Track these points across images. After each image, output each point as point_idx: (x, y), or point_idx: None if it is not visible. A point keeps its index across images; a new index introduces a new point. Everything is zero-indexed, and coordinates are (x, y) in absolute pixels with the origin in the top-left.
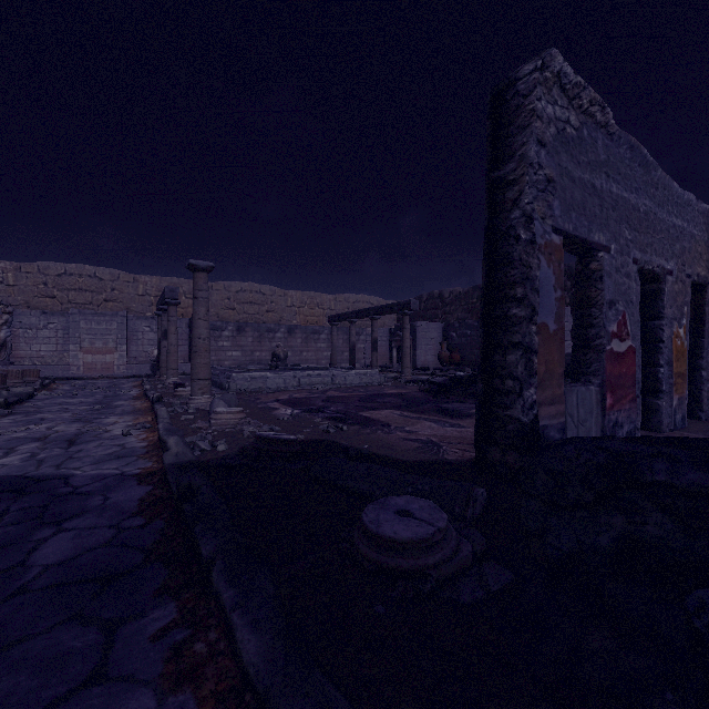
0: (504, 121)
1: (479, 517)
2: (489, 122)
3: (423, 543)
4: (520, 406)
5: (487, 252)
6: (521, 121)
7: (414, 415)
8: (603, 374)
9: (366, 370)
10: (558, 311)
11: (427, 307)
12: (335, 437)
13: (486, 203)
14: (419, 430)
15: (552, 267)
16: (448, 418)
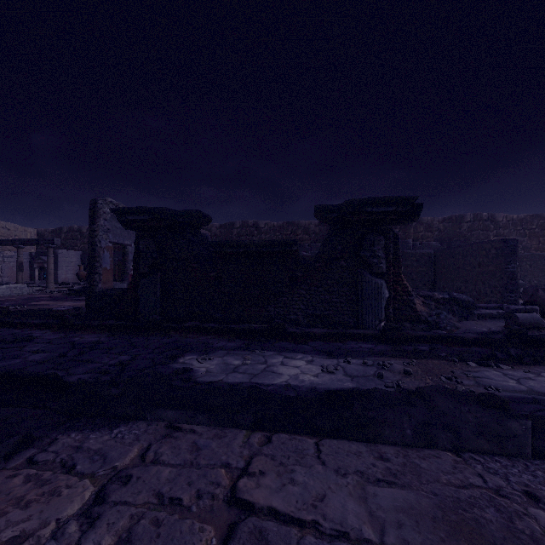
0: (94, 213)
1: (83, 313)
2: (90, 210)
3: (68, 310)
4: (98, 288)
5: (89, 247)
6: (98, 215)
7: (62, 301)
8: (129, 280)
9: (16, 285)
10: (111, 264)
11: (67, 237)
12: (22, 309)
13: (89, 233)
14: (65, 304)
15: (109, 252)
16: (79, 301)
